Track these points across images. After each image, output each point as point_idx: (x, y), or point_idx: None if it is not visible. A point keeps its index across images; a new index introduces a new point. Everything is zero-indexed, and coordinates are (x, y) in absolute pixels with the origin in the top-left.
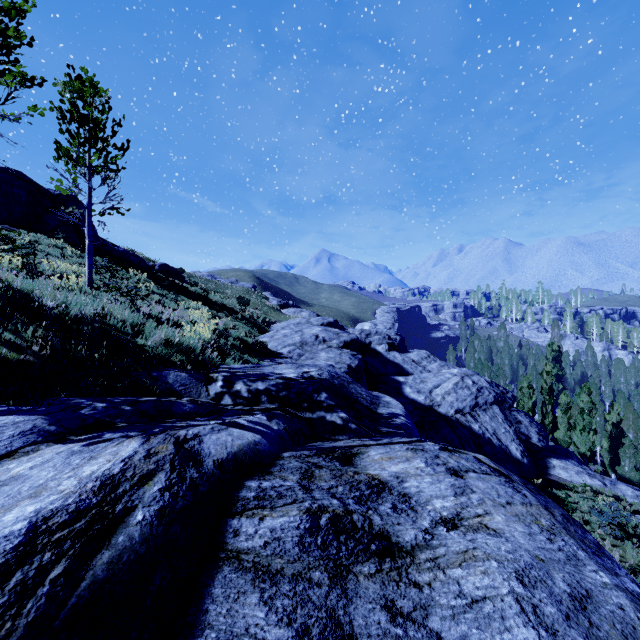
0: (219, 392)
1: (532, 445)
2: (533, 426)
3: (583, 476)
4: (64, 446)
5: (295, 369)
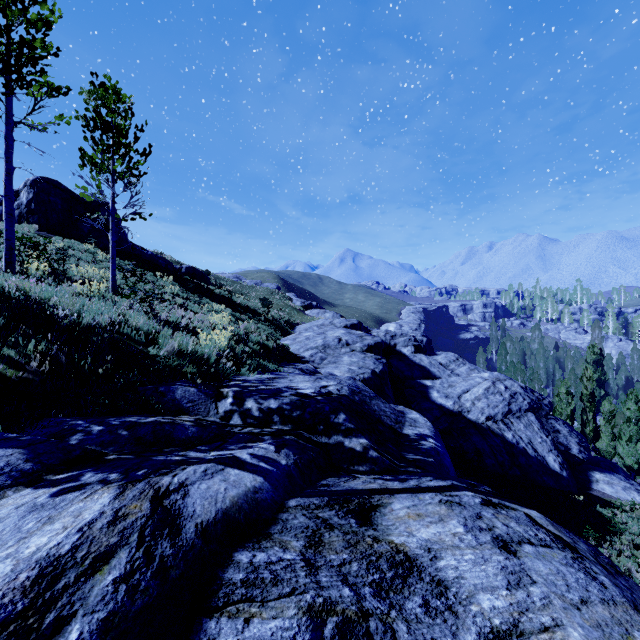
0: (228, 410)
1: (572, 456)
2: (573, 436)
3: (631, 492)
4: (32, 493)
5: (312, 382)
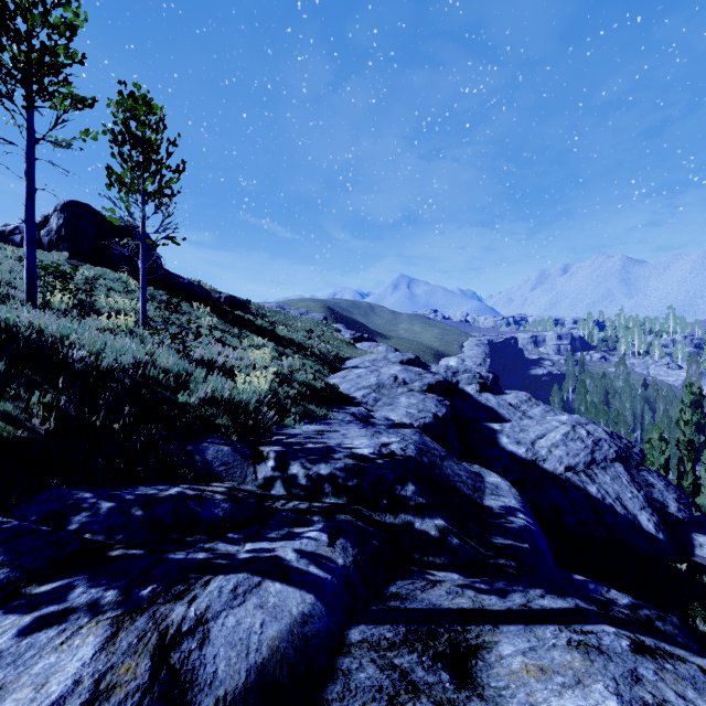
0: (269, 476)
1: (669, 515)
2: (670, 491)
3: None
4: None
5: (370, 438)
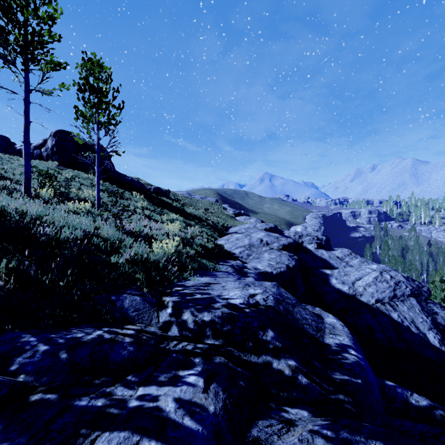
0: (167, 320)
1: None
2: None
3: None
4: None
5: (241, 290)
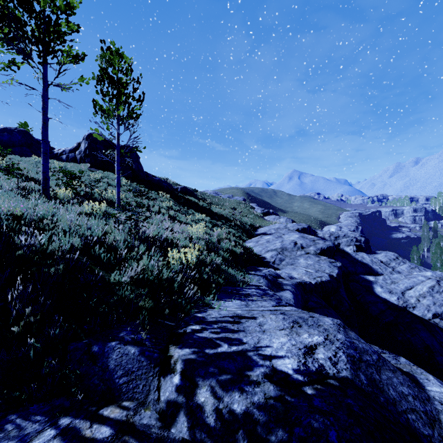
0: (172, 400)
1: None
2: None
3: None
4: None
5: (289, 333)
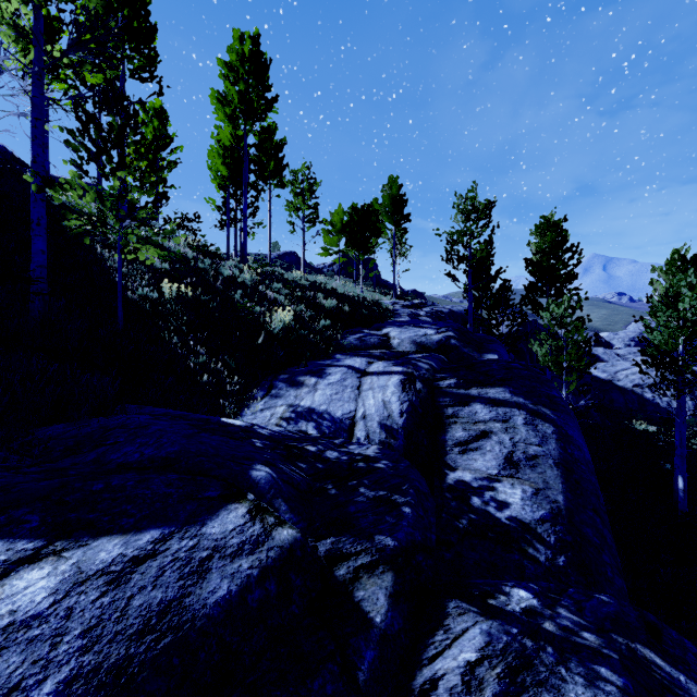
0: None
1: None
2: None
3: None
4: None
5: None
